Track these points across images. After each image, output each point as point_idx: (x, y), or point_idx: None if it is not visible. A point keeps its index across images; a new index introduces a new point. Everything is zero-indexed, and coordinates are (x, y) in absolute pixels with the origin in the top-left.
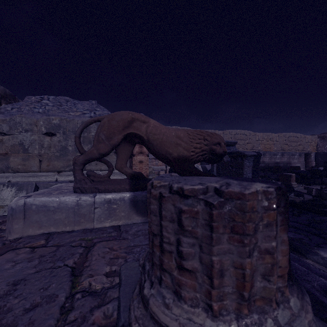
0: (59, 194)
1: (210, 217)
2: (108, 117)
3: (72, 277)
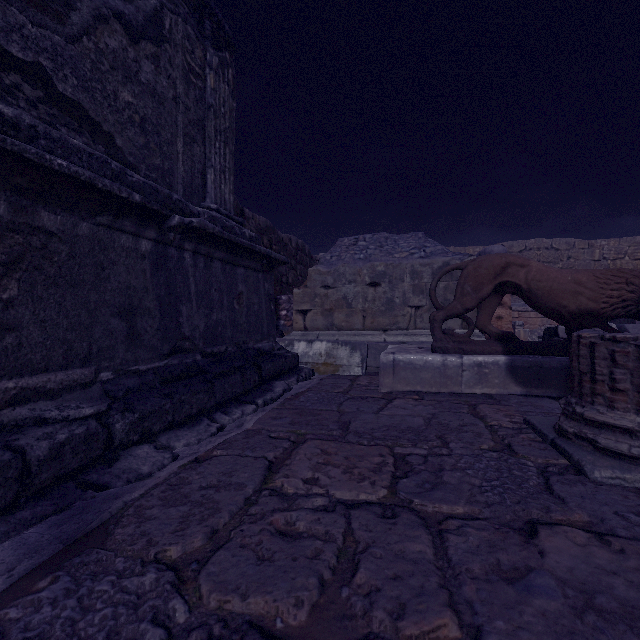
0: (419, 353)
1: (639, 354)
2: (473, 264)
3: (477, 418)
